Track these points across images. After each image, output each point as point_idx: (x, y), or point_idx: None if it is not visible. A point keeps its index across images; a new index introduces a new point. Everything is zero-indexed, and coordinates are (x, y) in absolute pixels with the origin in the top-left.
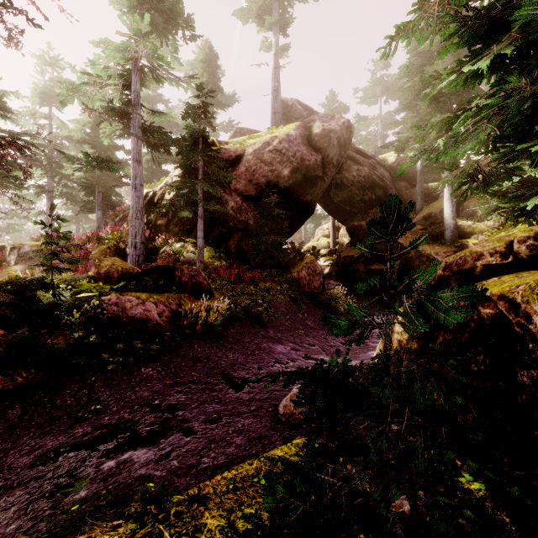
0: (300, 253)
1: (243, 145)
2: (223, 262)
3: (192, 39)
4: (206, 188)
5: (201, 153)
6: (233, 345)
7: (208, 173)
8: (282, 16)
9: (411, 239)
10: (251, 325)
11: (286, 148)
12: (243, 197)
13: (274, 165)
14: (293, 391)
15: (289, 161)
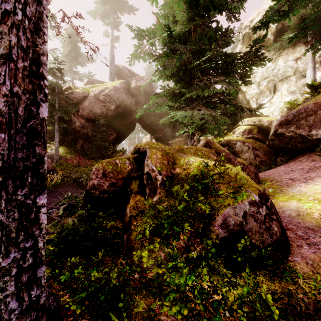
0: (116, 151)
1: (88, 91)
2: (72, 155)
3: (56, 28)
4: (59, 115)
5: (56, 95)
6: (57, 195)
7: (61, 106)
8: (115, 20)
9: (178, 144)
10: (75, 187)
11: (113, 94)
12: (86, 120)
13: (106, 103)
14: (61, 206)
15: (114, 101)
